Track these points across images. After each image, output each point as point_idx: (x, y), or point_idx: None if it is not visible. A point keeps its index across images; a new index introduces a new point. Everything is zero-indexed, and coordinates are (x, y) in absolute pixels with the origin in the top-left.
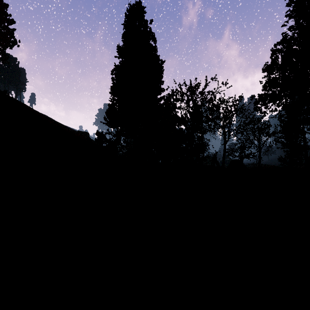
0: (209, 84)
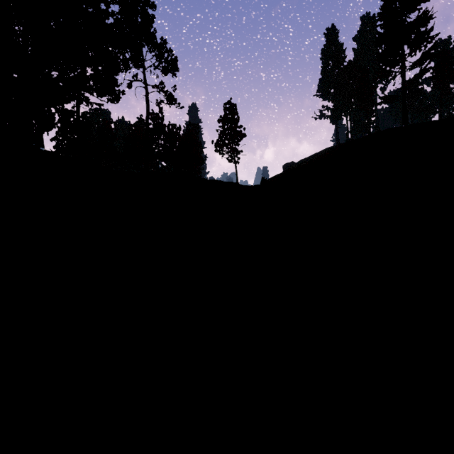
0: None
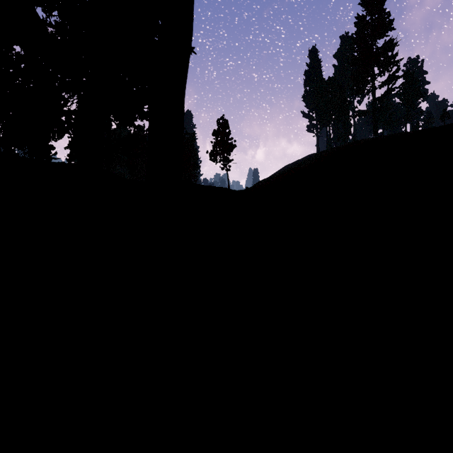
0: None
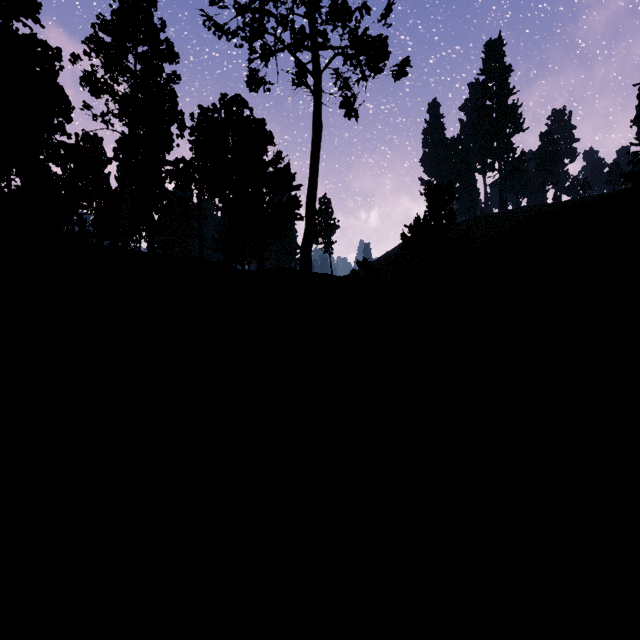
0: None
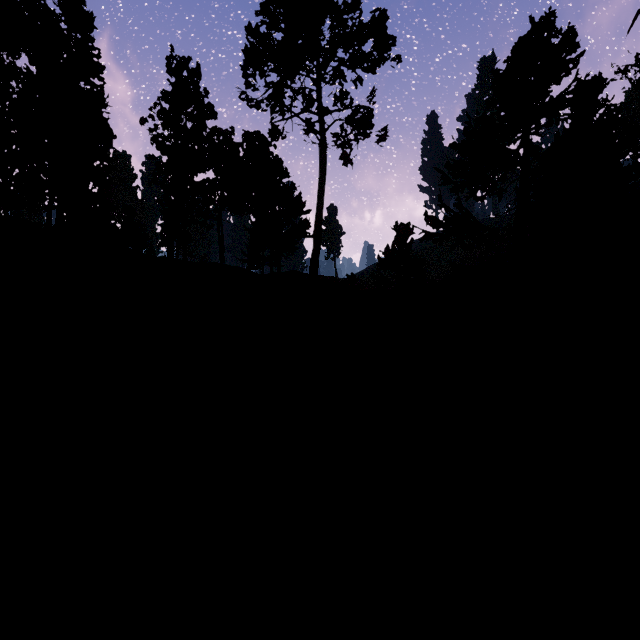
0: (638, 81)
